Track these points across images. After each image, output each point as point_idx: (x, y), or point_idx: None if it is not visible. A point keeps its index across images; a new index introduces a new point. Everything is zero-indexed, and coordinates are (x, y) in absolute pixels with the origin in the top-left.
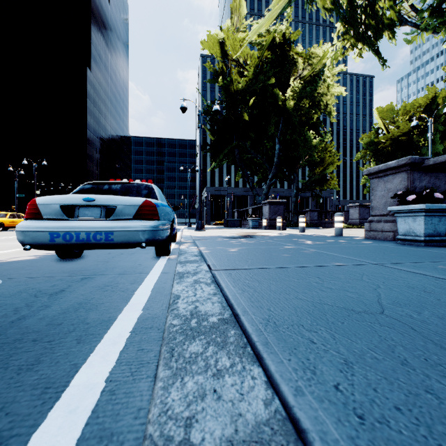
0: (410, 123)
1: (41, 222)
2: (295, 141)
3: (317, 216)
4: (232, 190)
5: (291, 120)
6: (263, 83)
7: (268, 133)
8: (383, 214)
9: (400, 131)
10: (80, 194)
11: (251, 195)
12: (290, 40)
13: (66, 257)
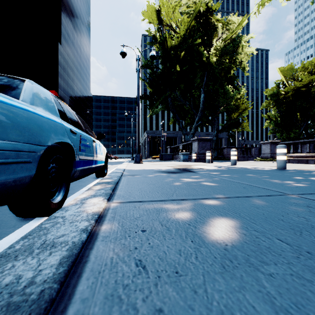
0: (311, 76)
1: None
2: (216, 91)
3: None
4: (165, 133)
5: (214, 74)
6: (191, 44)
7: (195, 85)
8: None
9: (301, 83)
10: None
11: (179, 136)
12: (212, 11)
13: None
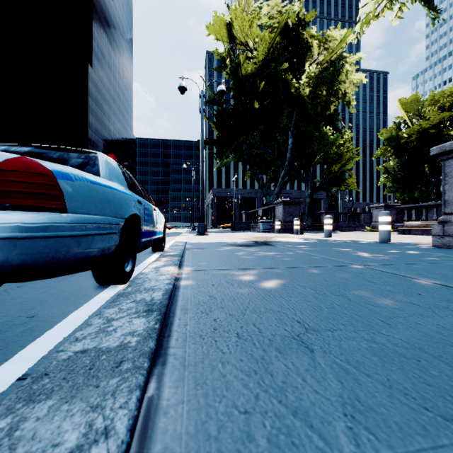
0: (442, 113)
1: None
2: (310, 134)
3: (333, 218)
4: (239, 192)
5: (306, 111)
6: (274, 70)
7: (280, 126)
8: None
9: (429, 122)
10: None
11: (259, 197)
12: (305, 22)
13: None
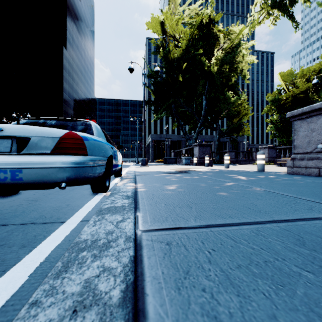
0: (307, 84)
1: None
2: (218, 98)
3: (234, 155)
4: (169, 137)
5: (215, 82)
6: (193, 54)
7: (197, 92)
8: (306, 152)
9: (299, 90)
10: None
11: (183, 140)
12: (214, 21)
13: None
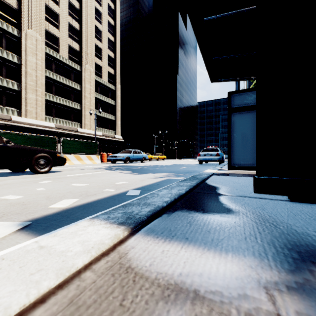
0: None
1: (201, 157)
2: None
3: None
4: None
5: None
6: None
7: None
8: None
9: None
10: (203, 151)
11: None
12: None
13: (200, 164)
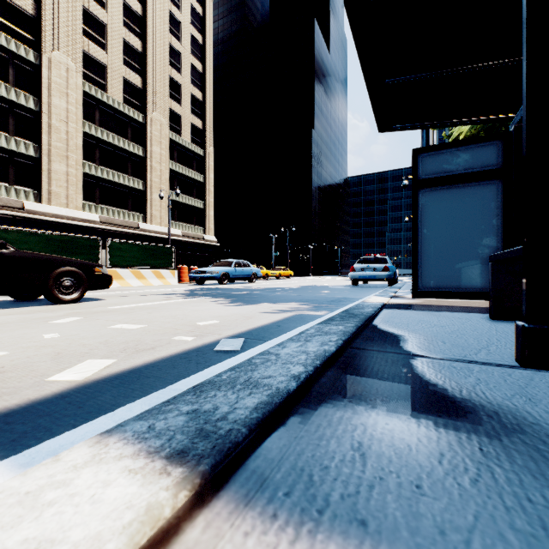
0: None
1: (356, 273)
2: None
3: None
4: None
5: None
6: None
7: None
8: None
9: None
10: (360, 263)
11: None
12: None
13: (355, 285)
